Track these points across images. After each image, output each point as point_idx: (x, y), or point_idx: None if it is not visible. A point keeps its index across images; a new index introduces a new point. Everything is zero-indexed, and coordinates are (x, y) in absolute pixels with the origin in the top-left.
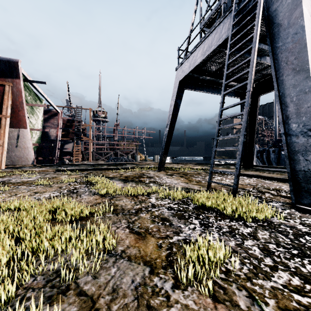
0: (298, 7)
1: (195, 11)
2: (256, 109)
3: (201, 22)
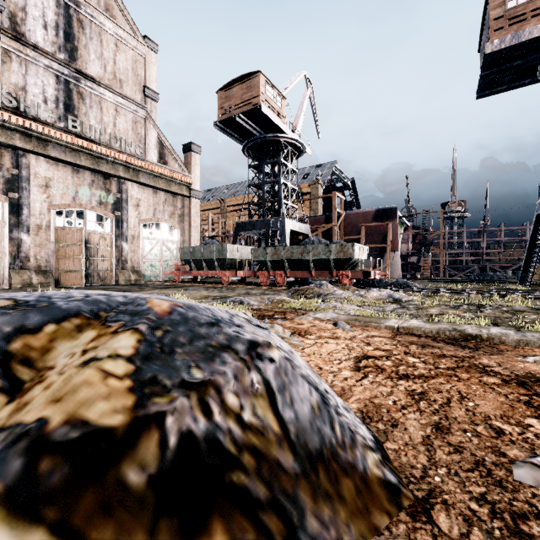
0: None
1: None
2: None
3: None
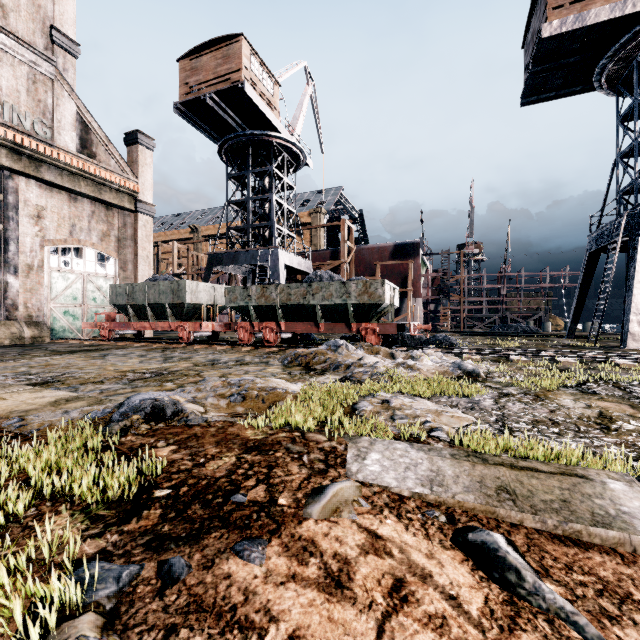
0: (637, 247)
1: (610, 180)
2: None
3: (617, 190)
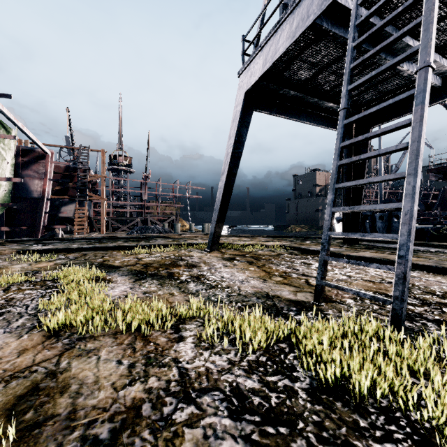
0: None
1: None
2: (366, 149)
3: None
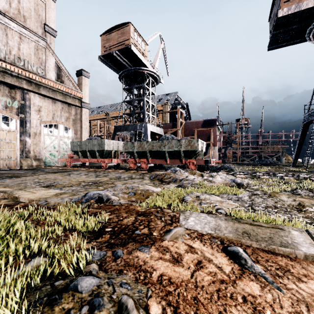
0: None
1: None
2: None
3: None
